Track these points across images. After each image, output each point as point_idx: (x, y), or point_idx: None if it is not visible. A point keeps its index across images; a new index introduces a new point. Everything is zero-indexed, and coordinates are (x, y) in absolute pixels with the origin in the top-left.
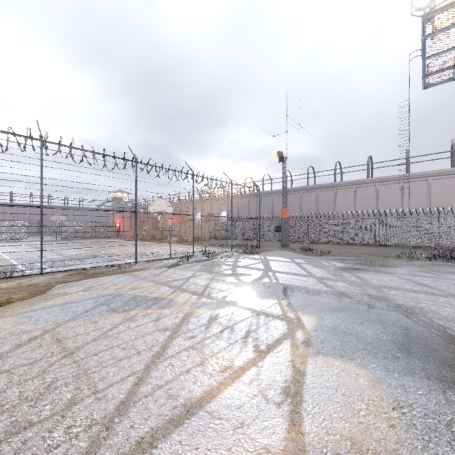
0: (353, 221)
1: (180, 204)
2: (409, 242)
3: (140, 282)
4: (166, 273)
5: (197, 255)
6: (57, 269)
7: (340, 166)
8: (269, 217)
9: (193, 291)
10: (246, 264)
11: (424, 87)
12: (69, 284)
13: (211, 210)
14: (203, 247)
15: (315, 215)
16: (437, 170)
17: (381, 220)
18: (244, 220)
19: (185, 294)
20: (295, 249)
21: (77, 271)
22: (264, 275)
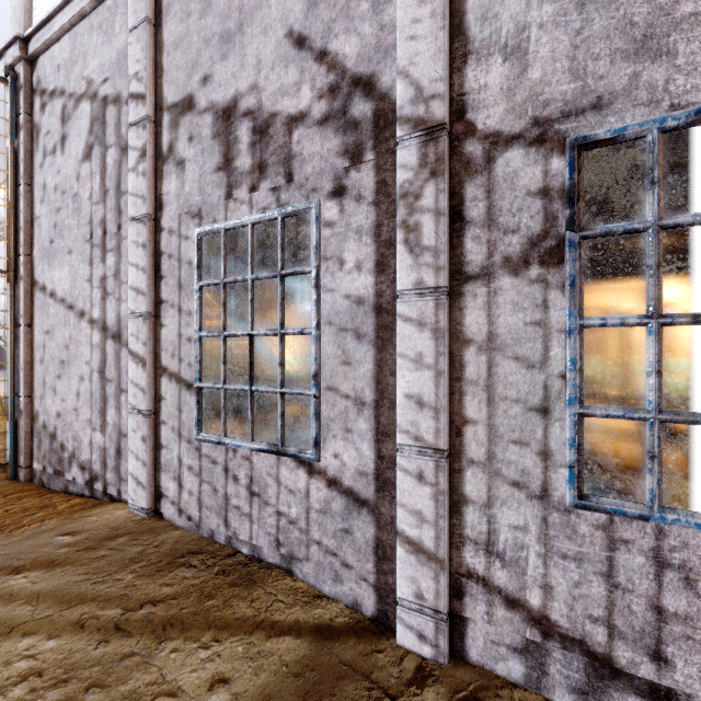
0: None
1: None
2: None
3: None
4: None
5: None
6: None
7: None
8: None
9: None
10: None
11: None
12: None
13: None
14: None
15: None
16: None
17: None
18: None
19: None
20: None
21: None
22: None
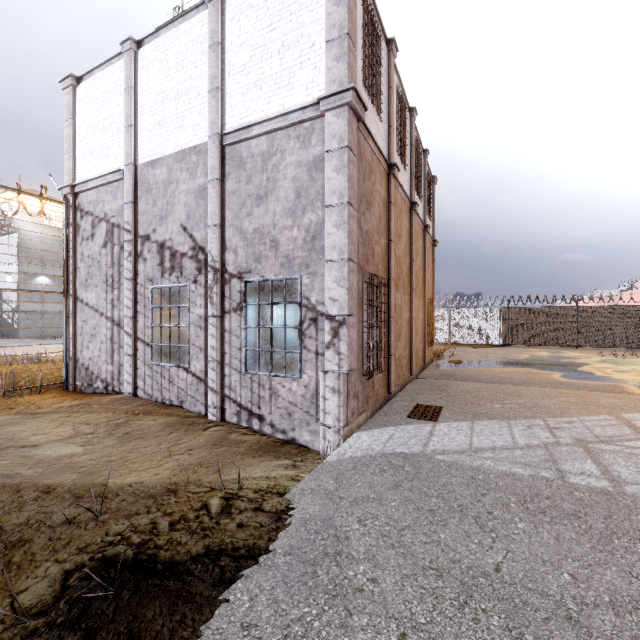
0: None
1: None
2: None
3: None
4: None
5: None
6: None
7: None
8: None
9: None
10: None
11: None
12: None
13: None
14: None
15: None
16: None
17: None
18: None
19: None
20: None
21: None
22: None
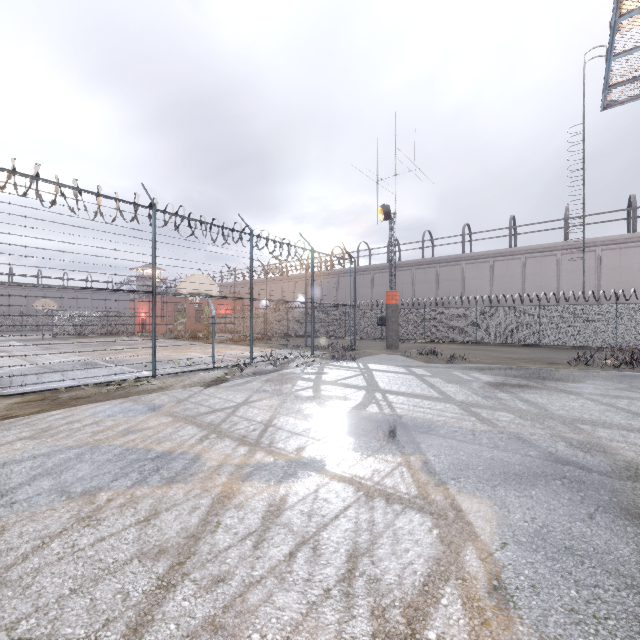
0: (491, 310)
1: (234, 284)
2: (573, 340)
3: (147, 416)
4: (200, 396)
5: (258, 363)
6: (8, 390)
7: (469, 230)
8: (368, 304)
9: (240, 435)
10: (336, 377)
11: (603, 107)
12: (9, 423)
13: (282, 295)
14: (269, 350)
15: (434, 302)
16: (610, 237)
17: (532, 309)
18: (331, 308)
19: (225, 444)
20: (410, 353)
21: (41, 395)
22: (368, 399)
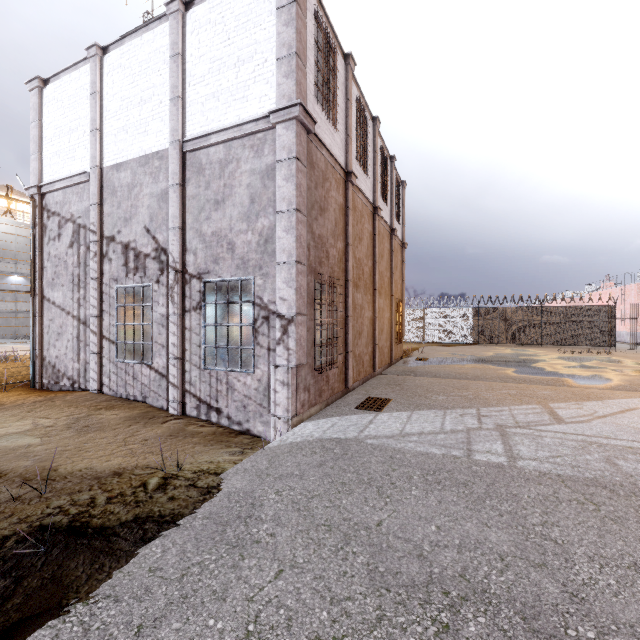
0: None
1: None
2: None
3: None
4: None
5: None
6: None
7: None
8: None
9: None
10: None
11: None
12: None
13: None
14: None
15: None
16: None
17: None
18: None
19: None
20: None
21: None
22: None
